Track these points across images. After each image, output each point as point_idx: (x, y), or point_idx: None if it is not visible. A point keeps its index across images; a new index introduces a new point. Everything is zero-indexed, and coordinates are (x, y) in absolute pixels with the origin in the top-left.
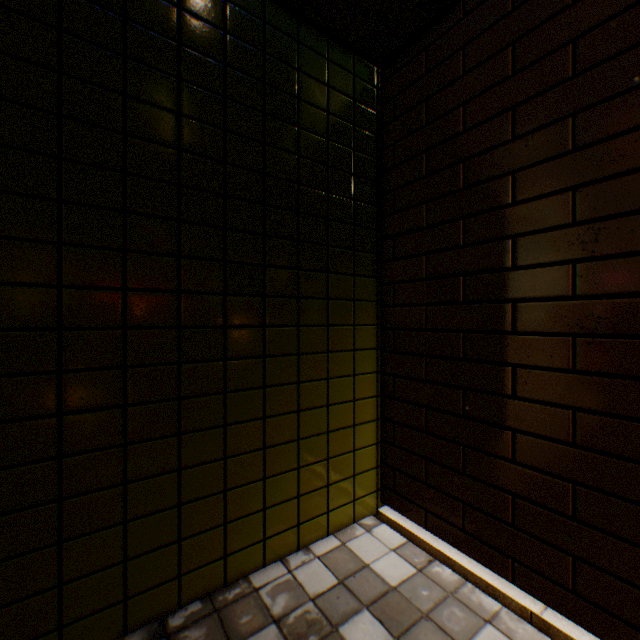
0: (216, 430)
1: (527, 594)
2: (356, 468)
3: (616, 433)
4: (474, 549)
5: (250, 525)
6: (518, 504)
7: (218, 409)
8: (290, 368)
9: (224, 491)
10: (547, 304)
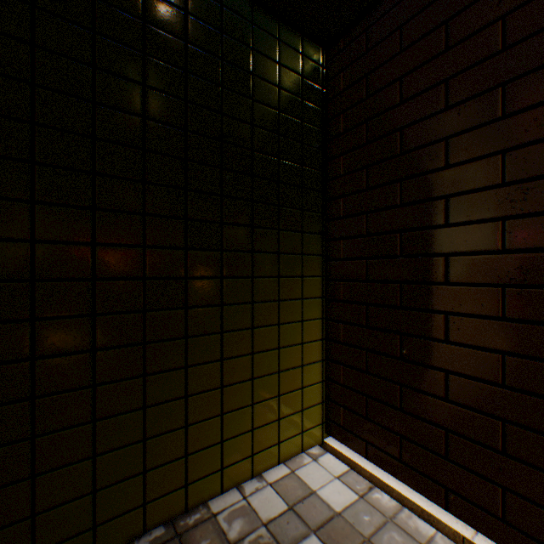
0: (178, 371)
1: (459, 520)
2: (304, 403)
3: (543, 376)
4: (410, 478)
5: (209, 456)
6: (451, 438)
7: (180, 352)
8: (245, 315)
9: (185, 426)
10: (478, 257)
